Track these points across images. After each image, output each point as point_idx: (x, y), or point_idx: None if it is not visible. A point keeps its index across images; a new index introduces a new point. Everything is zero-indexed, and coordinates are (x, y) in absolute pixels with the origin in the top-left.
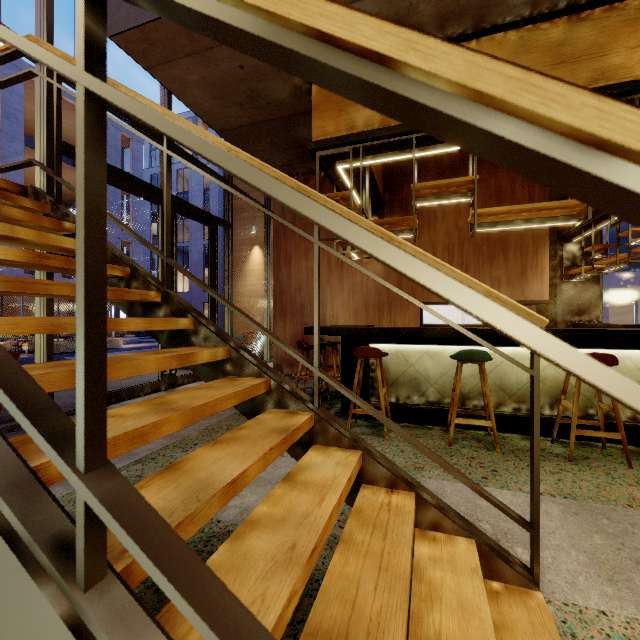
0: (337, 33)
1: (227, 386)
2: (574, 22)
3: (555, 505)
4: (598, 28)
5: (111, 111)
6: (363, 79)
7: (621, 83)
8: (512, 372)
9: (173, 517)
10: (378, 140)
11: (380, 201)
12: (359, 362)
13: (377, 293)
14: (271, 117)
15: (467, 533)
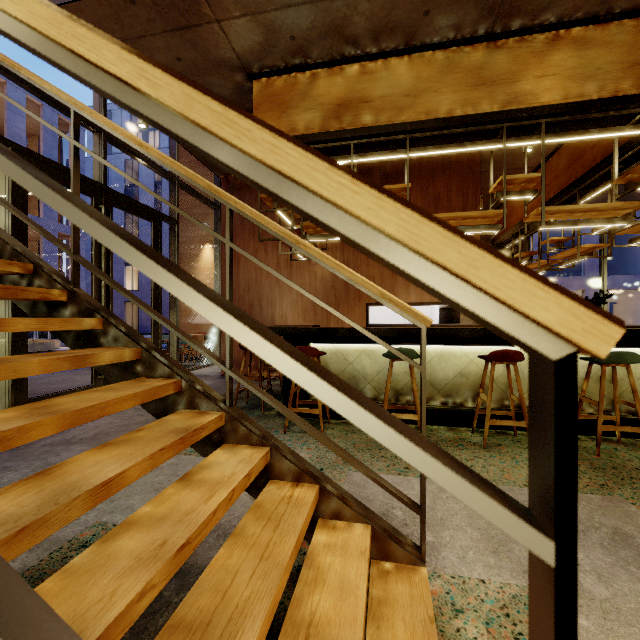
0: (86, 55)
1: (129, 388)
2: (492, 49)
3: None
4: (511, 56)
5: (34, 93)
6: (118, 99)
7: (530, 108)
8: (440, 368)
9: (19, 522)
10: (318, 144)
11: None
12: None
13: (325, 294)
14: None
15: (365, 519)
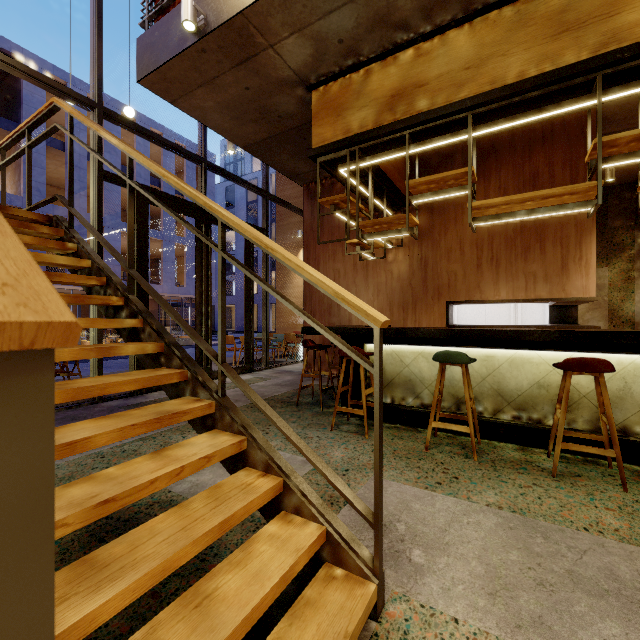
0: None
1: (139, 374)
2: None
3: (494, 517)
4: None
5: (153, 141)
6: None
7: (635, 43)
8: (511, 377)
9: None
10: (372, 140)
11: (401, 198)
12: (344, 361)
13: (401, 292)
14: (286, 129)
15: (321, 520)
